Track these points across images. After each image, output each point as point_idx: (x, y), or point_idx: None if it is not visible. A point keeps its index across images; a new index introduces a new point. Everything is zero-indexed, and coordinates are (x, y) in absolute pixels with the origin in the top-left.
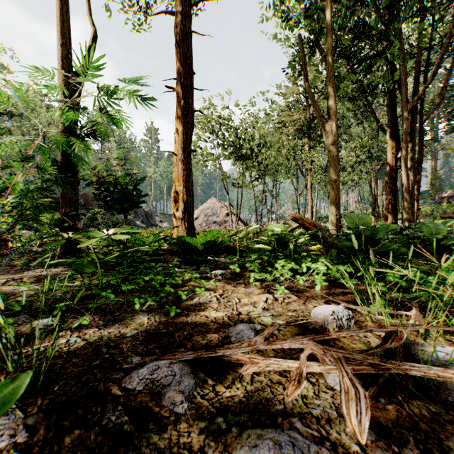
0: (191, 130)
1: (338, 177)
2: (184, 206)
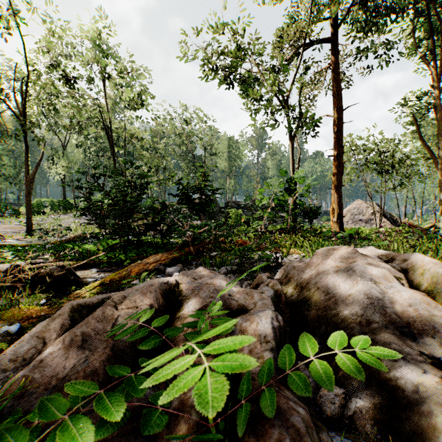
0: (341, 175)
1: None
2: (337, 216)
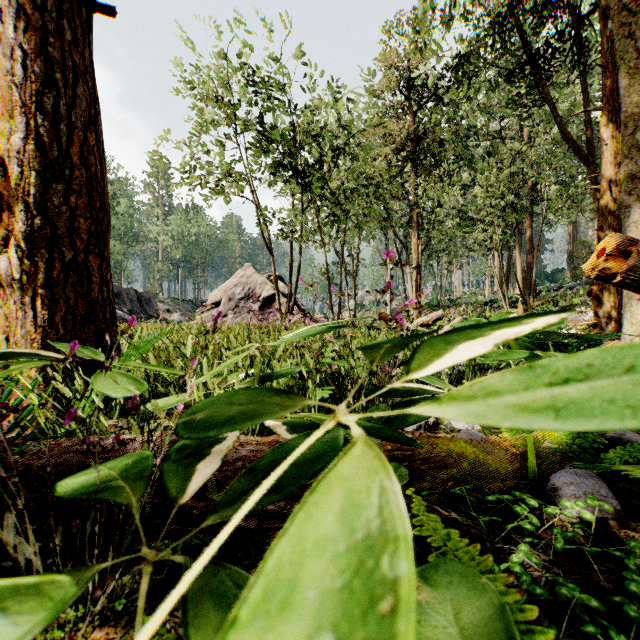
0: None
1: None
2: (25, 225)
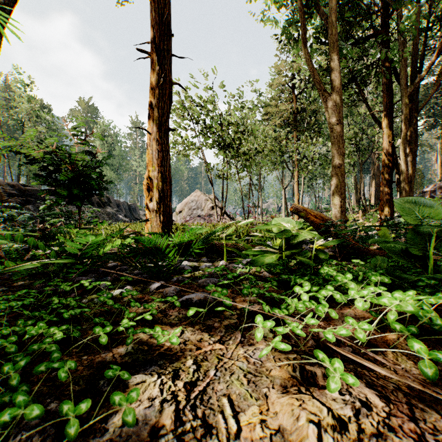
0: (167, 104)
1: (342, 162)
2: (158, 196)
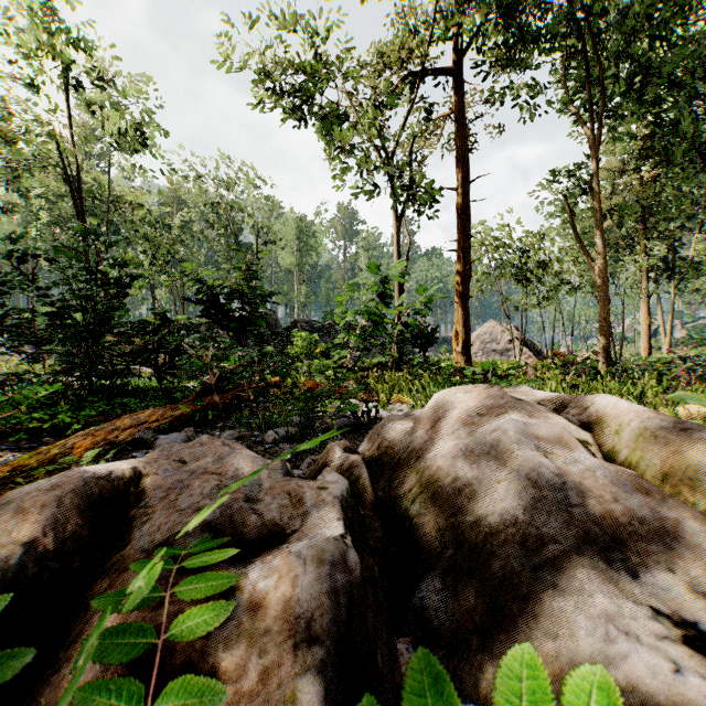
0: (468, 282)
1: (607, 315)
2: (463, 343)
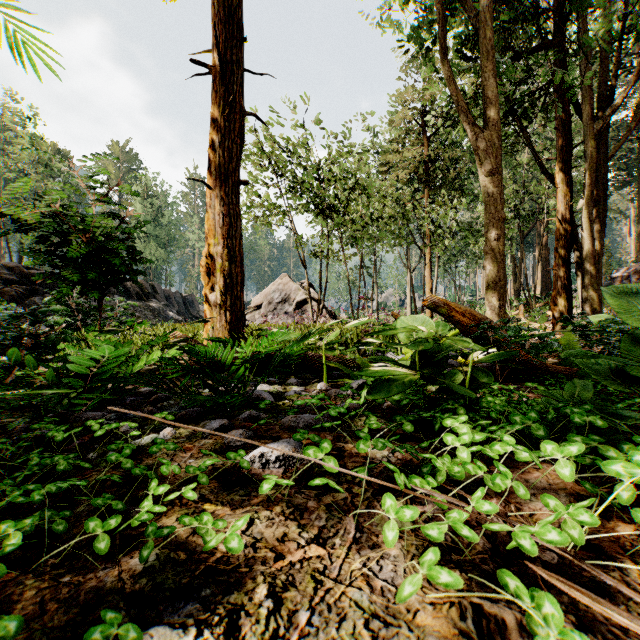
0: (237, 144)
1: (501, 232)
2: (223, 282)
